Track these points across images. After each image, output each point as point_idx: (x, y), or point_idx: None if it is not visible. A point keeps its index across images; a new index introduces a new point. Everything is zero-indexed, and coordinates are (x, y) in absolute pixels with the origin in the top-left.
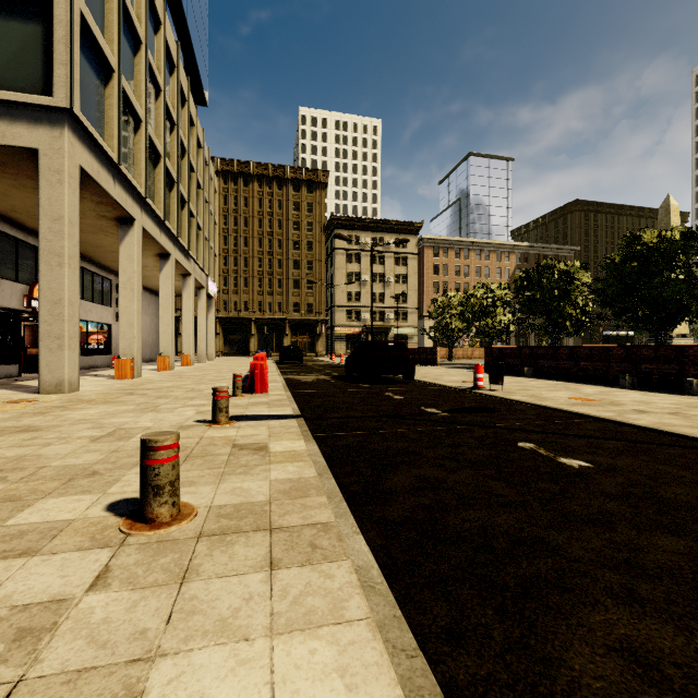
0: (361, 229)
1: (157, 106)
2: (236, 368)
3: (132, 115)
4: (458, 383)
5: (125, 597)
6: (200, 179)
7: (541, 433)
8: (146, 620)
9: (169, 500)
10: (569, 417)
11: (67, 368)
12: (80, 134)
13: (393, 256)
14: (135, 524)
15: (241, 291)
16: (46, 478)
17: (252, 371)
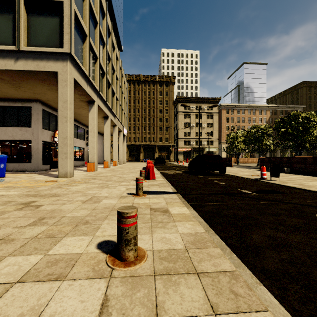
0: (190, 102)
1: (103, 51)
2: (136, 167)
3: (94, 55)
4: (250, 176)
5: None
6: (120, 83)
7: None
8: None
9: (133, 247)
10: None
11: (69, 166)
12: (74, 64)
13: (206, 114)
14: (115, 261)
15: (136, 133)
16: (65, 223)
17: (148, 169)
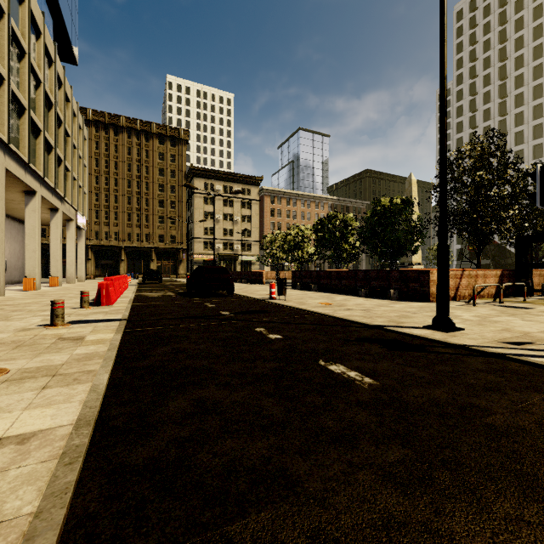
0: (215, 179)
1: (22, 66)
2: None
3: None
4: (263, 295)
5: None
6: (68, 128)
7: (277, 323)
8: None
9: None
10: (306, 314)
11: None
12: None
13: (240, 201)
14: None
15: (112, 223)
16: None
17: (99, 289)
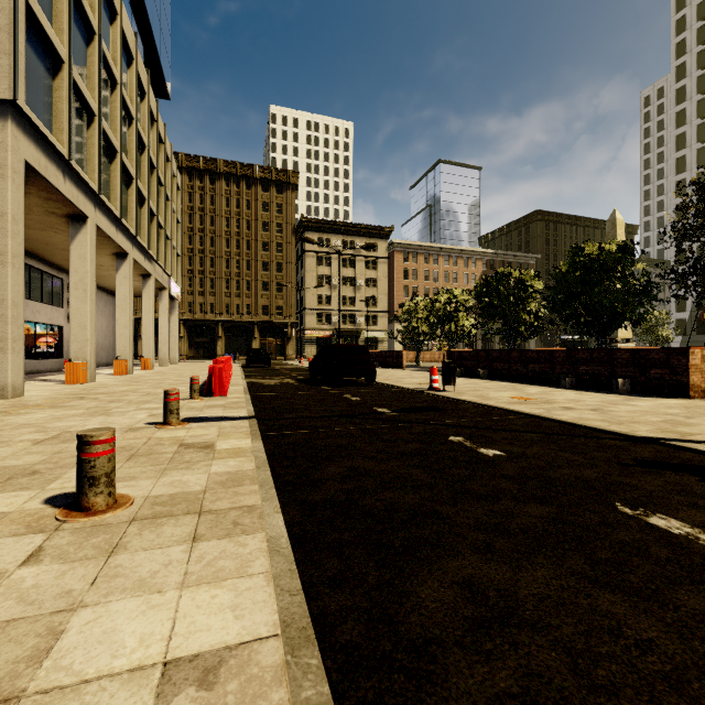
0: (332, 232)
1: (113, 99)
2: (199, 371)
3: (85, 108)
4: (416, 385)
5: (56, 568)
6: (161, 176)
7: (473, 428)
8: (73, 583)
9: (105, 490)
10: (505, 414)
11: (10, 372)
12: (25, 127)
13: (363, 260)
14: (71, 512)
15: (207, 293)
16: None
17: (210, 374)
